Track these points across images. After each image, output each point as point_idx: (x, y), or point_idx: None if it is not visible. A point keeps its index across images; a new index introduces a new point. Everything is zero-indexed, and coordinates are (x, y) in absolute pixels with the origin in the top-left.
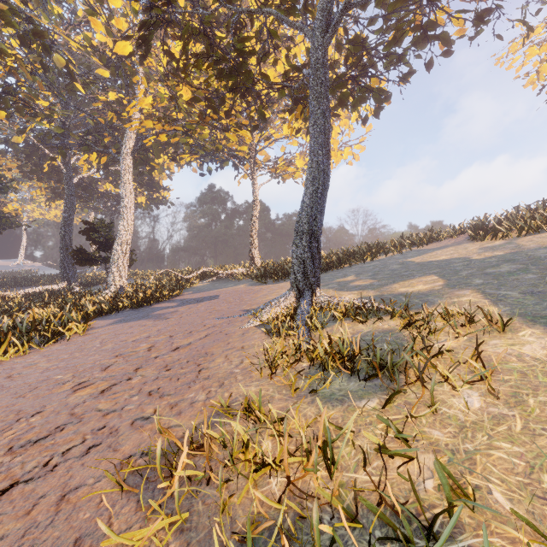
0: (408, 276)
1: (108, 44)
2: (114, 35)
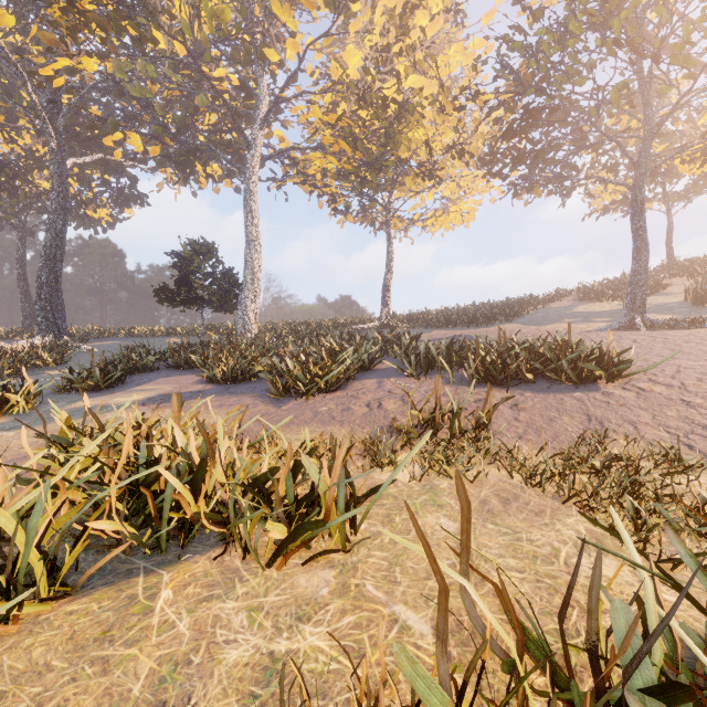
0: None
1: None
2: None
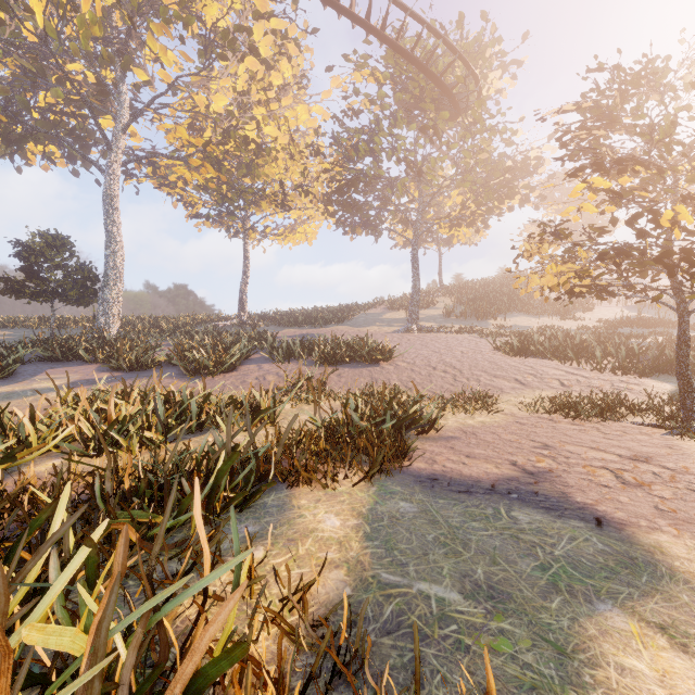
0: None
1: None
2: None
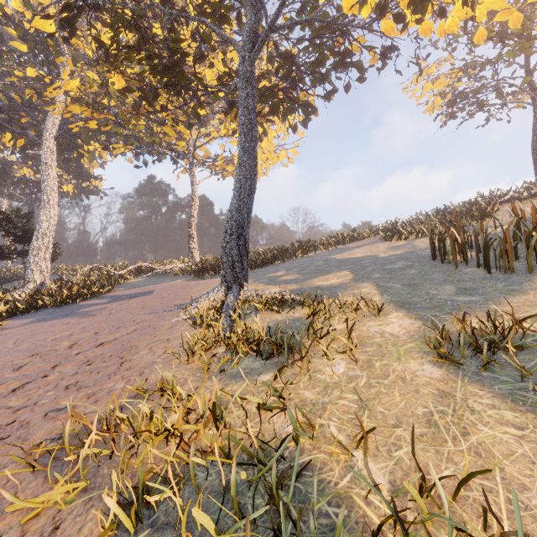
0: (328, 271)
1: (26, 15)
2: (34, 6)
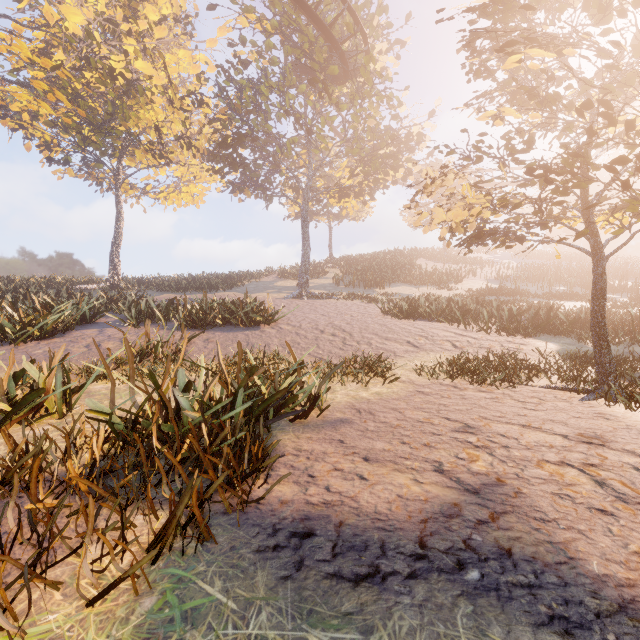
0: None
1: None
2: None
